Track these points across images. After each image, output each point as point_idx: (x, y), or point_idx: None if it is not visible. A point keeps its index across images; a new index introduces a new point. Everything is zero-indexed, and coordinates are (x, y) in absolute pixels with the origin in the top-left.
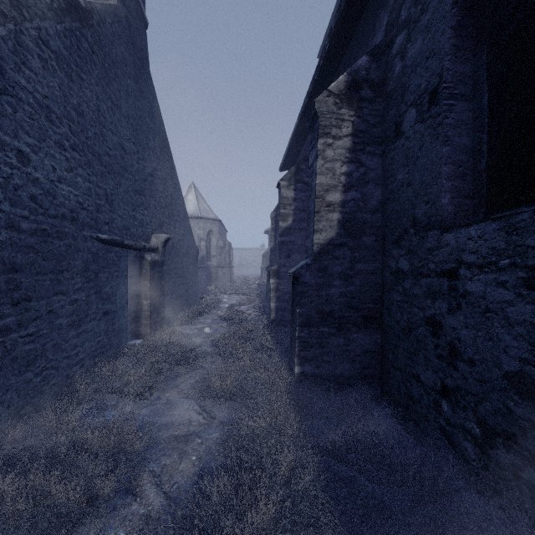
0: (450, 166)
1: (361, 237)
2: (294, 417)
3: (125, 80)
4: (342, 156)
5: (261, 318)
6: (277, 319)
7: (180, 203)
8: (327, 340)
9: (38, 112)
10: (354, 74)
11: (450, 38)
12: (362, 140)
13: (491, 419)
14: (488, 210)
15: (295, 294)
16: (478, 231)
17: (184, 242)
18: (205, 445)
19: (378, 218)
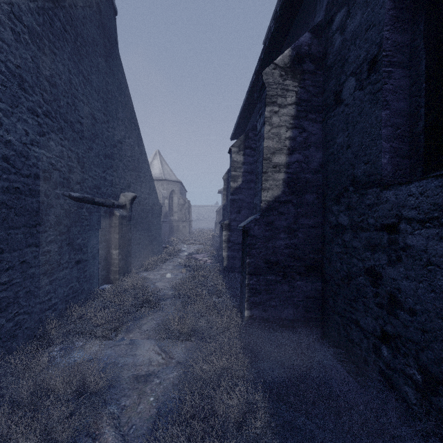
0: (389, 129)
1: (304, 195)
2: (244, 359)
3: (96, 58)
4: (287, 123)
5: (215, 265)
6: (228, 266)
7: (145, 167)
8: (273, 287)
9: (10, 80)
10: (298, 49)
11: (389, 9)
12: (304, 108)
13: (434, 367)
14: (426, 168)
15: (245, 246)
16: (419, 188)
17: (149, 199)
18: (162, 386)
19: (319, 178)
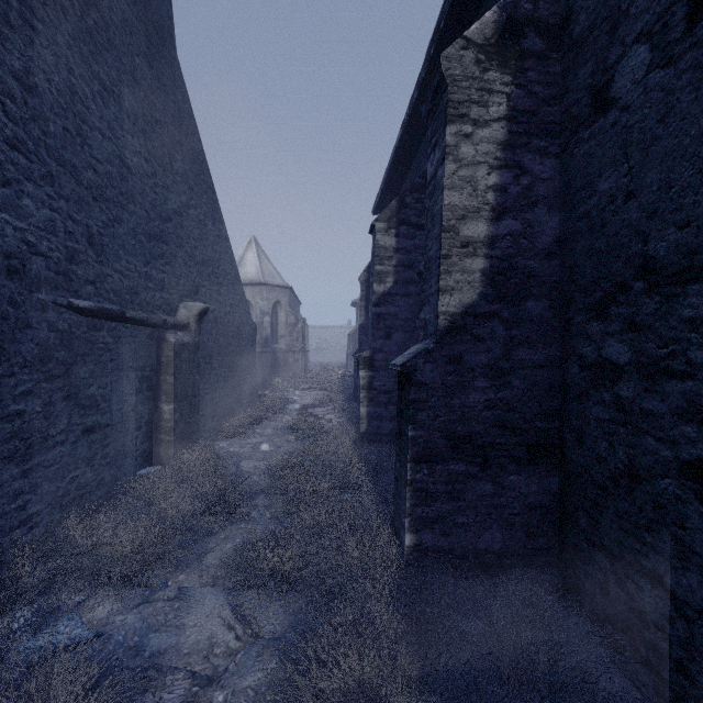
0: None
1: (524, 302)
2: (409, 655)
3: (130, 57)
4: (489, 157)
5: (345, 428)
6: (369, 432)
7: (227, 259)
8: (462, 487)
9: None
10: (512, 9)
11: None
12: (525, 127)
13: None
14: None
15: (404, 403)
16: None
17: (234, 315)
18: None
19: (553, 267)
